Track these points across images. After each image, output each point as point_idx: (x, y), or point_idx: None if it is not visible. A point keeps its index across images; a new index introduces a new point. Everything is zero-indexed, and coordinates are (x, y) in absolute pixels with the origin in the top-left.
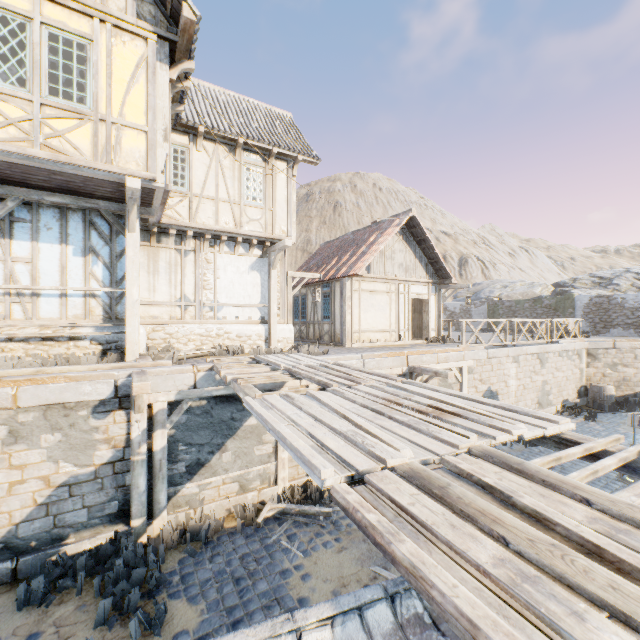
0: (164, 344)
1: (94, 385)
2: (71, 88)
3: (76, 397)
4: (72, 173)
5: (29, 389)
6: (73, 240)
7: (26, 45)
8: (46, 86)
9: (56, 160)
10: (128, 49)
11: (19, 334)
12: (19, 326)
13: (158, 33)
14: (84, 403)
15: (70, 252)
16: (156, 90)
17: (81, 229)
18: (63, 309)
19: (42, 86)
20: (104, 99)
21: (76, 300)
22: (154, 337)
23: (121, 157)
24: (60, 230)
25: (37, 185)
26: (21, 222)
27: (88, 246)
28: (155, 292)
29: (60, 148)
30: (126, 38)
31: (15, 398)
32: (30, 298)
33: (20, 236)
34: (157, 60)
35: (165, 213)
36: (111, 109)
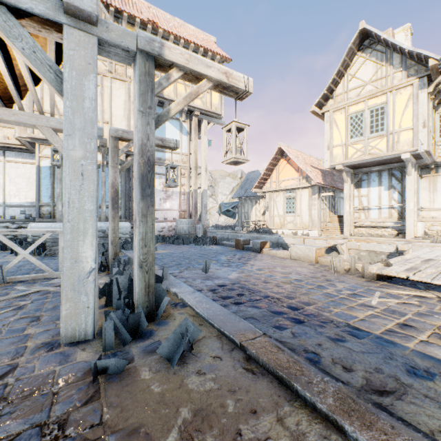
0: (439, 233)
1: (386, 246)
2: (377, 127)
3: (379, 249)
4: (379, 159)
5: (363, 244)
6: (383, 184)
7: (362, 120)
8: (369, 131)
9: (372, 158)
10: (402, 95)
11: (362, 224)
12: (362, 221)
13: (418, 77)
14: (382, 253)
15: (382, 189)
16: (417, 105)
17: (387, 178)
18: (379, 214)
19: (367, 132)
20: (391, 124)
21: (384, 210)
22: (432, 229)
23: (399, 146)
24: (378, 181)
25: (368, 166)
26: (363, 181)
27: (390, 185)
28: (433, 202)
29: (373, 153)
30: (401, 91)
31: (359, 246)
32: (366, 210)
33: (363, 186)
34: (418, 90)
35: (438, 155)
36: (394, 127)
